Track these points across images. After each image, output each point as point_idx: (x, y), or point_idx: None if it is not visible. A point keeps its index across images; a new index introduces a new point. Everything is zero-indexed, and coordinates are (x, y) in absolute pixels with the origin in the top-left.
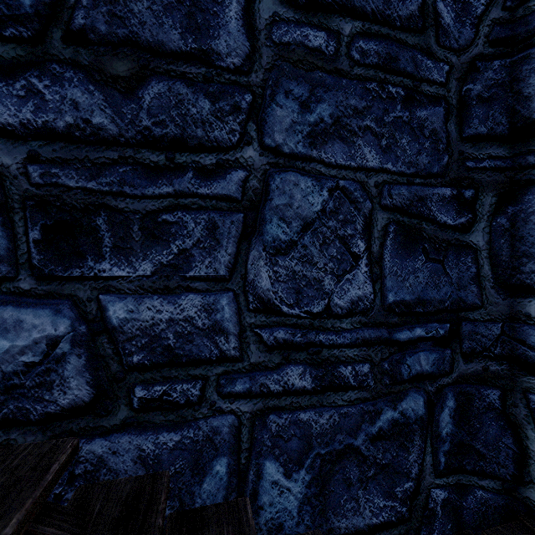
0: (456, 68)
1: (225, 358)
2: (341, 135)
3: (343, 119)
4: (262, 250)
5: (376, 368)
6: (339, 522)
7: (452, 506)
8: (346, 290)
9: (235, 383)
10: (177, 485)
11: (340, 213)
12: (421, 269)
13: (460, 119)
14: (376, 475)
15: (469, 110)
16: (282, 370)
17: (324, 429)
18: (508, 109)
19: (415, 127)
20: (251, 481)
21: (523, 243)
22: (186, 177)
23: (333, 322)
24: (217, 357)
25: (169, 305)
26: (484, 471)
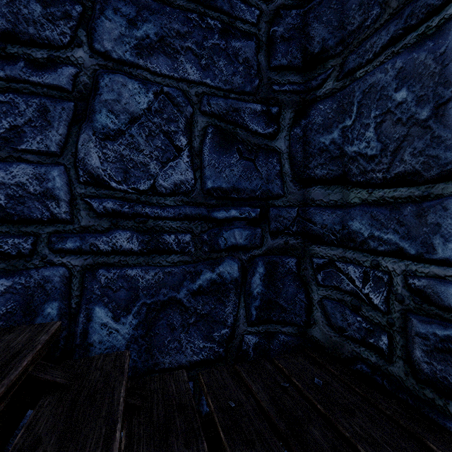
0: (266, 13)
1: (56, 220)
2: (165, 51)
3: (168, 39)
4: (92, 134)
5: (197, 238)
6: (164, 358)
7: (262, 348)
8: (170, 174)
9: (66, 241)
10: (9, 323)
11: (165, 113)
12: (236, 164)
13: (268, 53)
14: (197, 322)
15: (275, 47)
16: (111, 234)
17: (150, 283)
18: (302, 47)
19: (230, 54)
20: (81, 322)
21: (310, 146)
22: (18, 66)
23: (158, 199)
24: (49, 218)
25: (0, 171)
26: (285, 321)
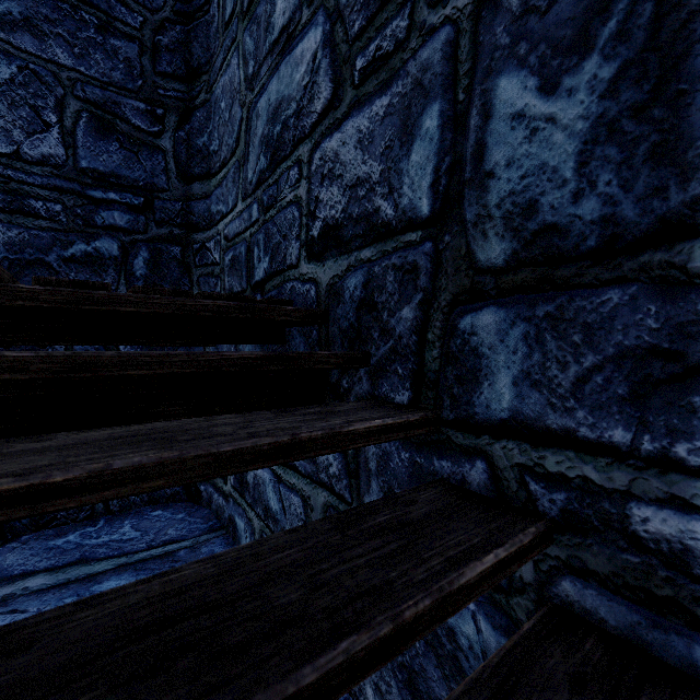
0: (151, 22)
1: None
2: (32, 32)
3: (35, 21)
4: None
5: (69, 210)
6: None
7: None
8: (37, 146)
9: None
10: None
11: (31, 88)
12: (116, 153)
13: (154, 59)
14: None
15: (160, 54)
16: None
17: (14, 241)
18: (186, 61)
19: (109, 50)
20: None
21: (192, 149)
22: None
23: (23, 165)
24: None
25: None
26: None
